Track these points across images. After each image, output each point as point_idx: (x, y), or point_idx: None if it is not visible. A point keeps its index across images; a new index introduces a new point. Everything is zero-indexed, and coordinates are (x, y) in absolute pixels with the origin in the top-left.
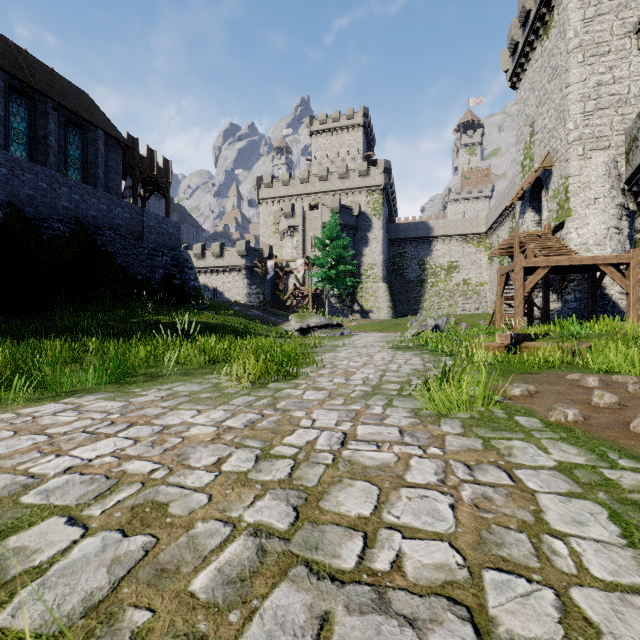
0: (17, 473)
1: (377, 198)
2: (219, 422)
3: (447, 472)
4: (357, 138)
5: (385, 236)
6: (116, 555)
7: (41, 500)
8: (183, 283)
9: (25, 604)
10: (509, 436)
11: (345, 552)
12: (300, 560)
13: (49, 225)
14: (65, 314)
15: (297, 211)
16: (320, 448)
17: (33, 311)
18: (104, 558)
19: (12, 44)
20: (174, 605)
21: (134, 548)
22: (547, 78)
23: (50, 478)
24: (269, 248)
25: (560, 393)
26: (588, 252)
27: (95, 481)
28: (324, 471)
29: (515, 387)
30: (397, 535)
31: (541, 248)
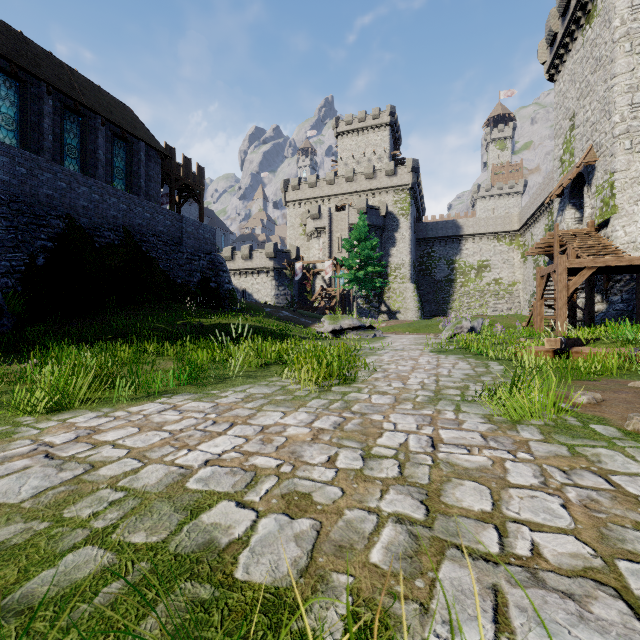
0: (167, 464)
1: (404, 197)
2: (308, 423)
3: (545, 476)
4: (383, 137)
5: (413, 236)
6: (295, 533)
7: (203, 487)
8: (218, 286)
9: (250, 565)
10: (591, 444)
11: (485, 540)
12: (450, 544)
13: (101, 234)
14: (117, 317)
15: (324, 213)
16: (415, 450)
17: (89, 314)
18: (287, 535)
19: (65, 66)
20: (366, 572)
21: (306, 528)
22: (589, 69)
23: (197, 469)
24: (296, 250)
25: (628, 401)
26: (636, 251)
27: (236, 473)
28: (430, 471)
29: (581, 395)
30: (524, 528)
31: (584, 247)
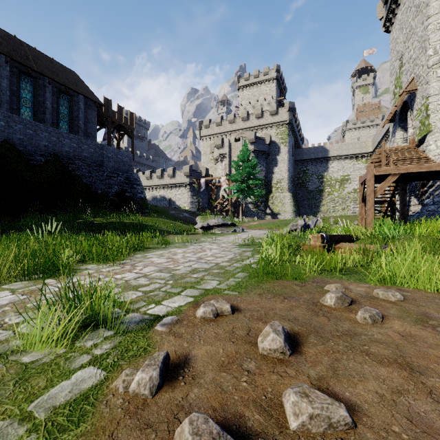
0: None
1: (284, 130)
2: None
3: None
4: (271, 88)
5: (290, 158)
6: None
7: None
8: (133, 195)
9: None
10: None
11: None
12: None
13: (34, 158)
14: (33, 217)
15: (225, 143)
16: None
17: (15, 215)
18: None
19: (25, 44)
20: None
21: None
22: (412, 16)
23: None
24: (205, 170)
25: (262, 316)
26: None
27: None
28: None
29: (204, 305)
30: None
31: (402, 159)
